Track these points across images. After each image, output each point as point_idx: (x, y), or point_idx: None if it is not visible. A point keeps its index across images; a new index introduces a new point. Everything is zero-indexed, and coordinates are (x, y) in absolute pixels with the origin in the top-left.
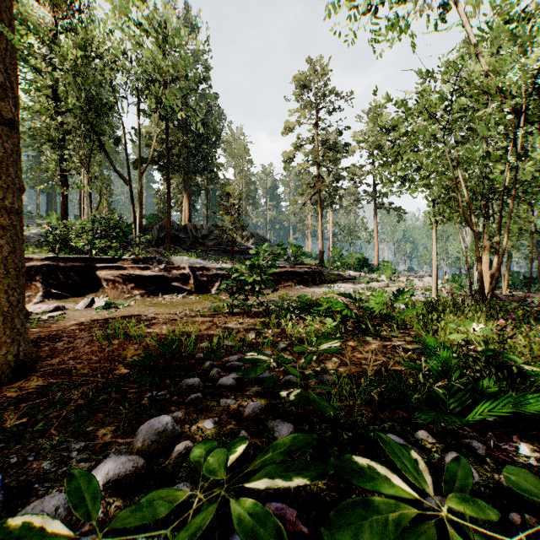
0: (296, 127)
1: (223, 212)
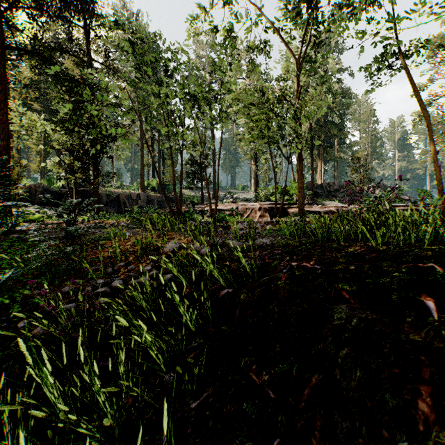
0: (426, 85)
1: (353, 171)
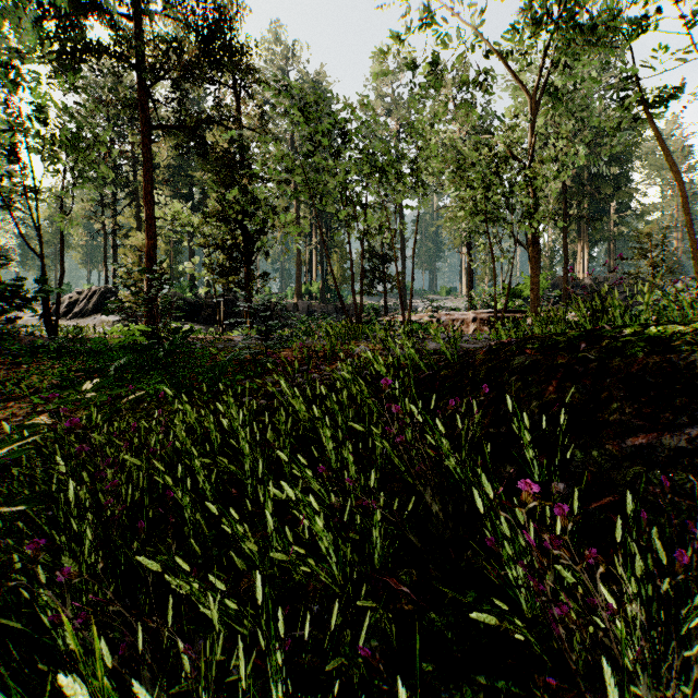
0: None
1: (638, 256)
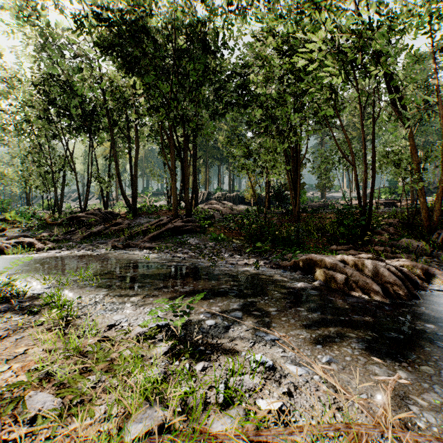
0: None
1: None
